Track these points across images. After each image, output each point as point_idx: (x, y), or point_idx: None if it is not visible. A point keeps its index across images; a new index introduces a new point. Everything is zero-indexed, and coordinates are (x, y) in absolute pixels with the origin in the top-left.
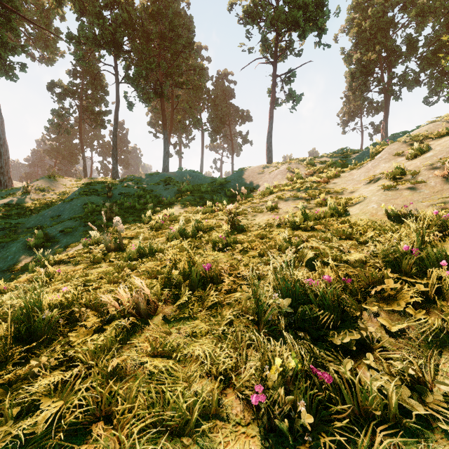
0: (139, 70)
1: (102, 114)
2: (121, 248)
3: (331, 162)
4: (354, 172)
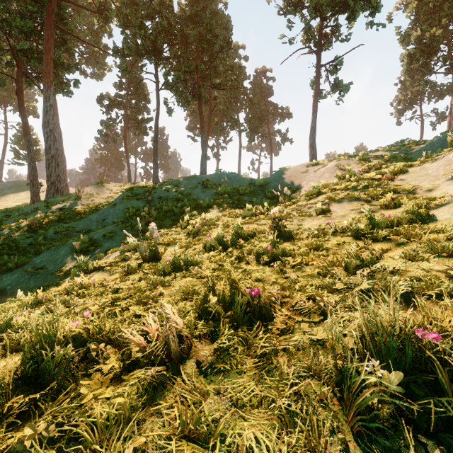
0: (177, 74)
1: (145, 121)
2: (157, 256)
3: (390, 156)
4: (428, 166)
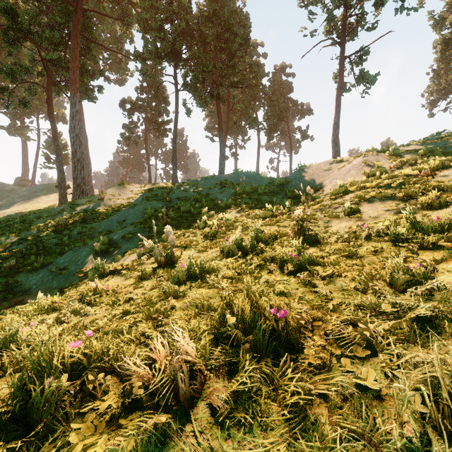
0: (196, 75)
1: (164, 123)
2: (172, 260)
3: (425, 150)
4: None
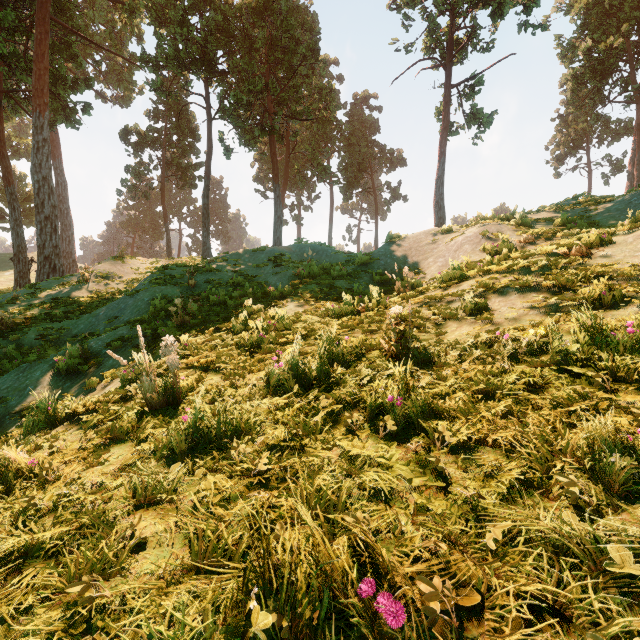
0: (238, 95)
1: (191, 167)
2: (176, 398)
3: (564, 219)
4: None
